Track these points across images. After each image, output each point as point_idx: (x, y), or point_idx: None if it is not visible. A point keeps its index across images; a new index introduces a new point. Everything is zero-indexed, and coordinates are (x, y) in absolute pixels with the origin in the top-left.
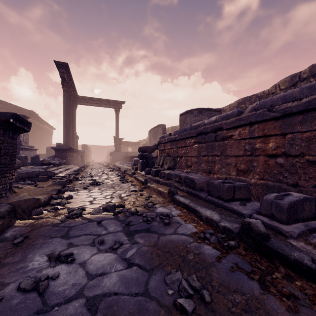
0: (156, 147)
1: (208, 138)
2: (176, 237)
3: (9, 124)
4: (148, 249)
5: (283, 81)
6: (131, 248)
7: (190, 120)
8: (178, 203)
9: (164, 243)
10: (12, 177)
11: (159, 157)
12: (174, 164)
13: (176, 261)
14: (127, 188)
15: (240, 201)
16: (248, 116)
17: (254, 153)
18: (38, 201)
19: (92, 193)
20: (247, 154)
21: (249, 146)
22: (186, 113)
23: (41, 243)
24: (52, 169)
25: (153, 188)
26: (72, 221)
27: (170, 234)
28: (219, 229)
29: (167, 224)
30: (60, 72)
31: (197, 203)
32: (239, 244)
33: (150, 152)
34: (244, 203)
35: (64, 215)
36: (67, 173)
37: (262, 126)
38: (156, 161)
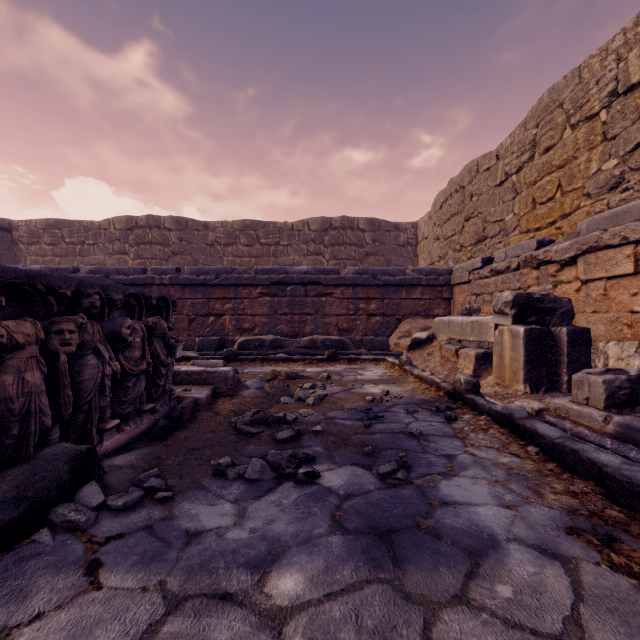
0: None
1: None
2: None
3: None
4: None
5: (119, 219)
6: None
7: None
8: None
9: None
10: None
11: None
12: None
13: None
14: None
15: None
16: (87, 277)
17: None
18: None
19: None
20: None
21: None
22: None
23: None
24: None
25: None
26: None
27: None
28: None
29: None
30: None
31: None
32: None
33: None
34: None
35: None
36: None
37: None
38: None
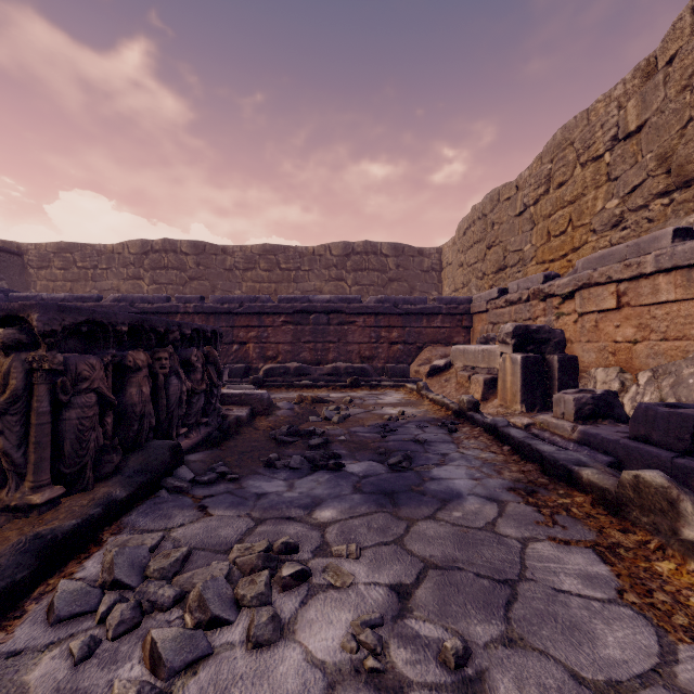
0: None
1: None
2: None
3: None
4: None
5: (134, 243)
6: None
7: None
8: None
9: None
10: None
11: None
12: None
13: None
14: None
15: None
16: (111, 306)
17: None
18: None
19: None
20: None
21: None
22: None
23: None
24: None
25: None
26: None
27: None
28: None
29: None
30: None
31: None
32: None
33: None
34: None
35: None
36: None
37: None
38: None
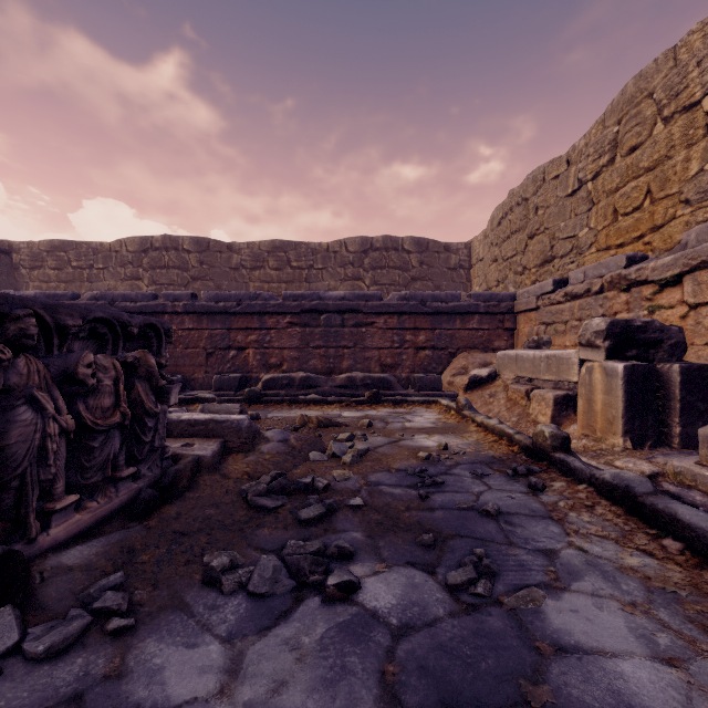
0: None
1: None
2: None
3: None
4: None
5: (132, 240)
6: None
7: None
8: None
9: None
10: None
11: None
12: None
13: None
14: None
15: None
16: (88, 305)
17: None
18: None
19: None
20: None
21: None
22: None
23: None
24: None
25: None
26: None
27: None
28: None
29: None
30: None
31: None
32: None
33: None
34: None
35: None
36: None
37: None
38: None
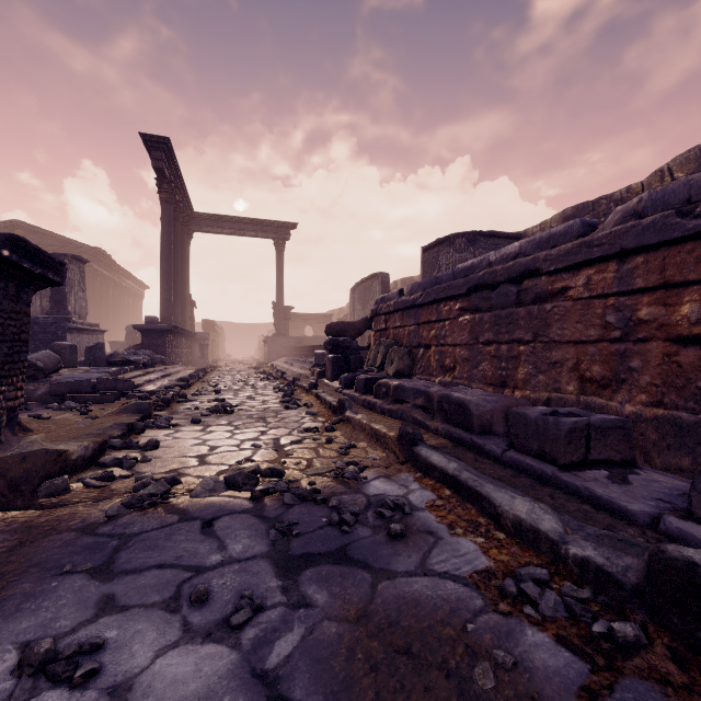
0: (367, 324)
1: (497, 297)
2: (426, 588)
3: (3, 263)
4: (340, 634)
5: (682, 159)
6: (287, 627)
7: (447, 261)
8: (426, 469)
9: (390, 608)
10: (17, 395)
11: (374, 348)
12: (409, 364)
13: (435, 698)
14: (295, 422)
15: (606, 468)
16: (615, 235)
17: (633, 335)
18: (60, 457)
19: (209, 435)
20: (610, 338)
21: (618, 316)
22: (439, 244)
23: (26, 593)
24: (131, 375)
25: (360, 425)
26: (137, 519)
27: (409, 575)
28: (564, 566)
29: (399, 537)
30: (153, 158)
31: (479, 470)
32: (647, 634)
33: (353, 337)
34: (621, 475)
35: (123, 496)
36: (164, 383)
37: (658, 259)
38: (368, 357)
